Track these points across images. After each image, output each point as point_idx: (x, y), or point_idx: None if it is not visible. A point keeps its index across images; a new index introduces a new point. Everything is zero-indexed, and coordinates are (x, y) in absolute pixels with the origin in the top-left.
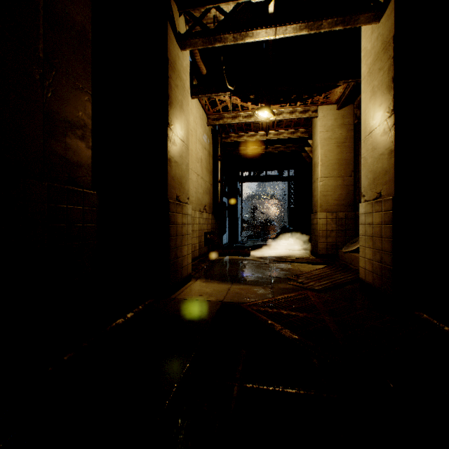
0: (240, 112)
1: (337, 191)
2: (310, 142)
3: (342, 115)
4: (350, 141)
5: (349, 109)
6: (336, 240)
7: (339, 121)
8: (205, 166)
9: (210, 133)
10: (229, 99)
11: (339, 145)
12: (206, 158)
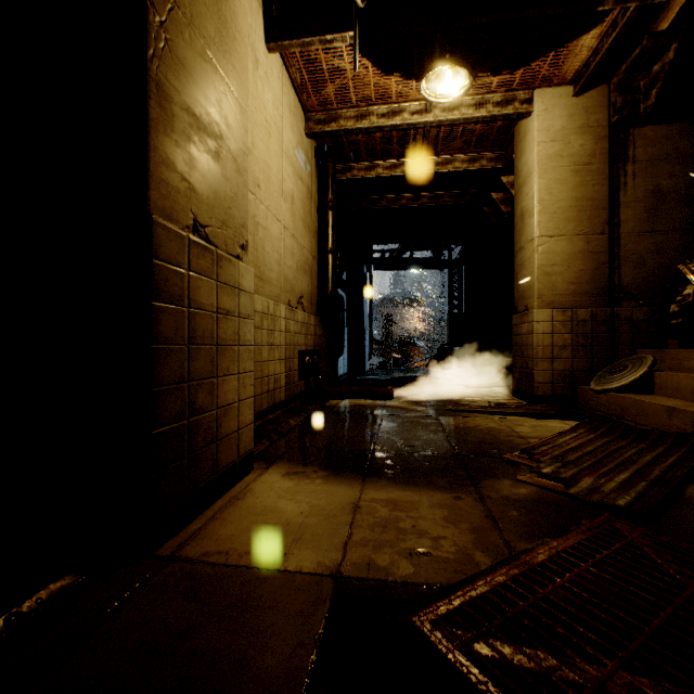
0: (374, 106)
1: (575, 264)
2: (505, 180)
3: (583, 107)
4: (601, 160)
5: (600, 94)
6: (572, 366)
7: (579, 120)
8: (302, 216)
9: (311, 154)
10: (351, 67)
11: (579, 169)
12: (304, 200)
